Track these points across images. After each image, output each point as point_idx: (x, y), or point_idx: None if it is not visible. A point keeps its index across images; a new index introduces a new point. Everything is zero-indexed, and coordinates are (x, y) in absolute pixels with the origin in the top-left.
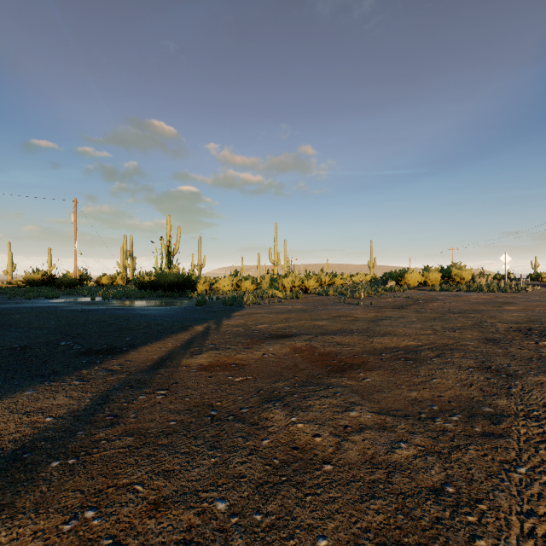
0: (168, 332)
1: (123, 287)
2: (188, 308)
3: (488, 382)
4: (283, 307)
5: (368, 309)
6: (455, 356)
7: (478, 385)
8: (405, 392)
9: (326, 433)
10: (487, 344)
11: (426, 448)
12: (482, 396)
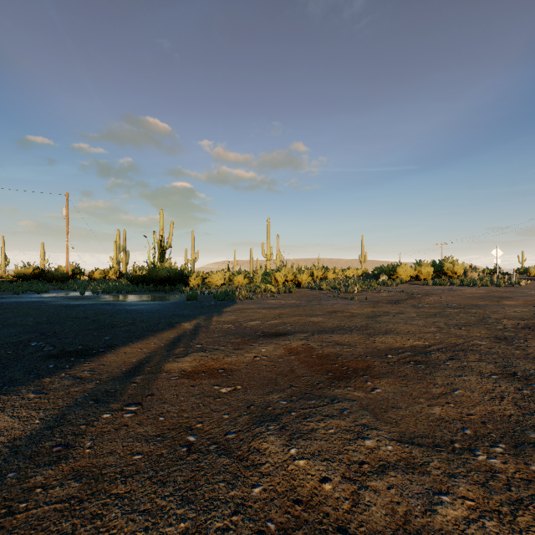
0: (153, 330)
1: (115, 282)
2: (179, 303)
3: (521, 394)
4: (276, 302)
5: (364, 304)
6: (471, 359)
7: (510, 398)
8: (426, 409)
9: (337, 476)
10: (500, 343)
11: (477, 503)
12: (521, 414)
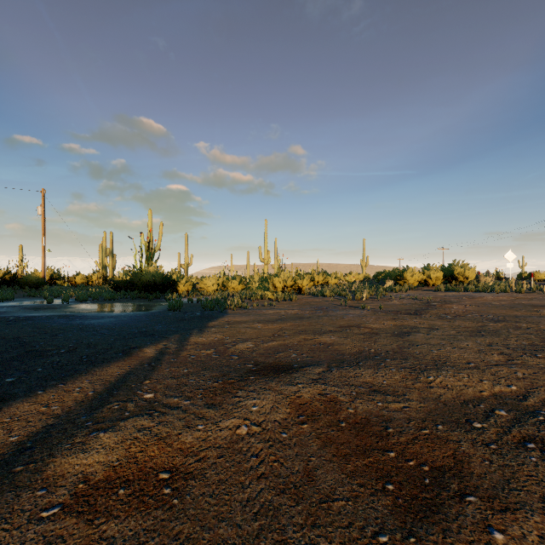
0: (95, 361)
1: (97, 288)
2: (157, 314)
3: None
4: (275, 312)
5: (380, 315)
6: None
7: None
8: None
9: None
10: None
11: None
12: None
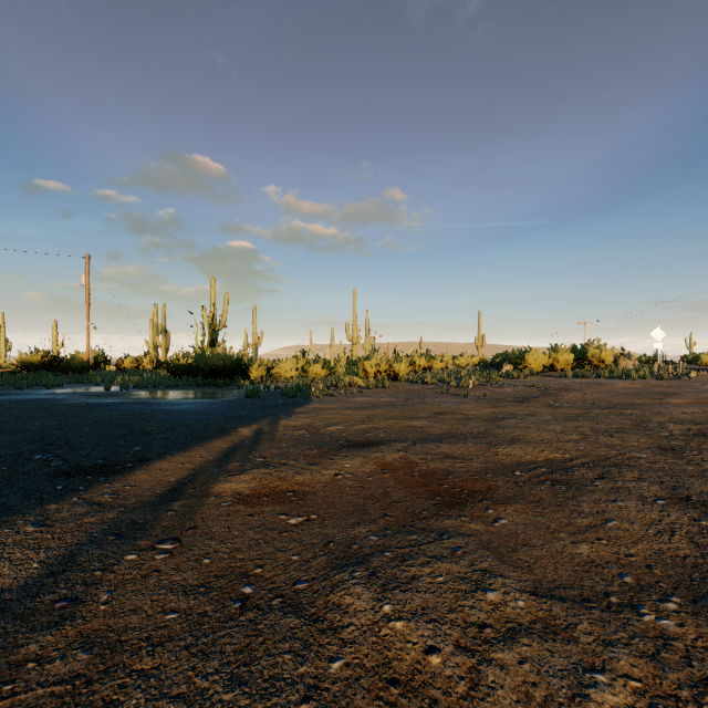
0: (199, 437)
1: (151, 373)
2: (235, 401)
3: (698, 527)
4: (365, 400)
5: (482, 402)
6: (628, 477)
7: (683, 532)
8: (569, 547)
9: (448, 645)
10: (666, 456)
11: (645, 684)
12: (699, 554)
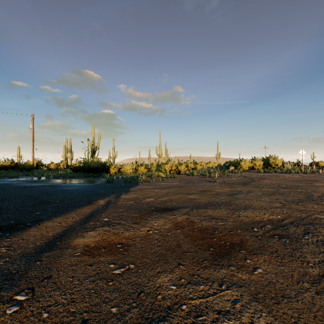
0: (75, 206)
1: (63, 171)
2: (100, 185)
3: None
4: (165, 184)
5: (223, 185)
6: (323, 233)
7: None
8: (317, 299)
9: None
10: None
11: None
12: None
